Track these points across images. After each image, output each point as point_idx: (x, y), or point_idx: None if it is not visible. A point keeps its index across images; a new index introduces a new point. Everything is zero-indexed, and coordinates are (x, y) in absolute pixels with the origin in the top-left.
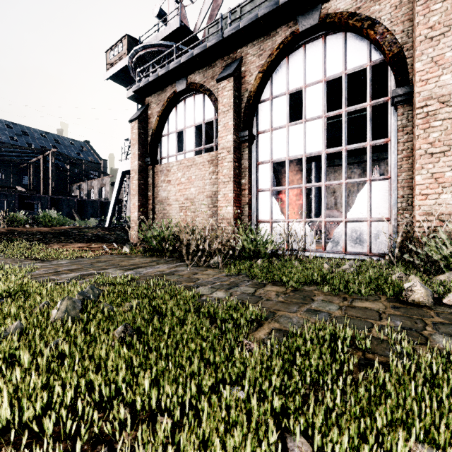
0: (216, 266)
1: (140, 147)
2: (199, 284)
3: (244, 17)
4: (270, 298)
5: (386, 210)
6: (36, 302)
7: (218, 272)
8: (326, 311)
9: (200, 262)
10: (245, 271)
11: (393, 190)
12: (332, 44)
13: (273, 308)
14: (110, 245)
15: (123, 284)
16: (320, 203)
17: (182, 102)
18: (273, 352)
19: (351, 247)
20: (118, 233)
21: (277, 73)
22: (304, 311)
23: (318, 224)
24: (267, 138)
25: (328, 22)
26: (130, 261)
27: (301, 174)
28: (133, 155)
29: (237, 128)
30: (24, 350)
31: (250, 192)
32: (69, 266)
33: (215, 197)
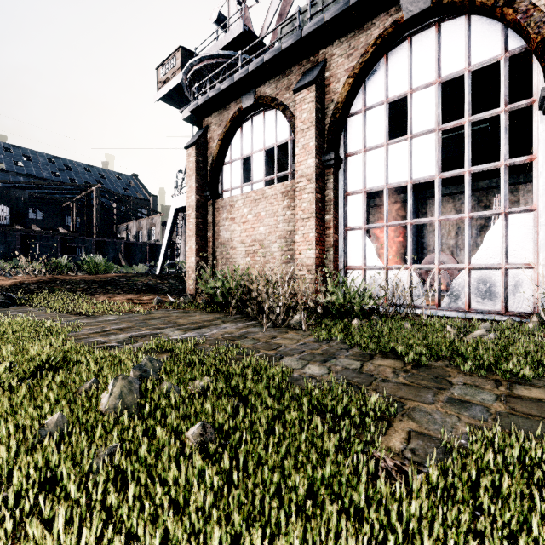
0: (298, 327)
1: (198, 178)
2: (283, 354)
3: (327, 9)
4: (387, 378)
5: (530, 254)
6: (81, 377)
7: (303, 335)
8: (479, 402)
9: (277, 321)
10: (341, 336)
11: (541, 225)
12: (450, 32)
13: (398, 396)
14: (163, 297)
15: (187, 353)
16: (419, 243)
17: (249, 122)
18: (445, 490)
19: (477, 303)
20: (171, 282)
21: (373, 76)
22: (446, 402)
23: (420, 271)
24: (358, 161)
25: (444, 3)
26: (189, 318)
27: (393, 207)
28: (190, 188)
29: (320, 149)
30: (67, 463)
31: (336, 231)
32: (118, 324)
33: (291, 238)
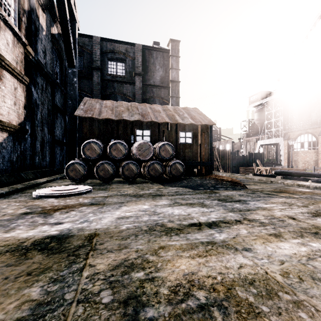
0: None
1: (287, 146)
2: None
3: None
4: None
5: None
6: None
7: None
8: None
9: None
10: None
11: None
12: None
13: None
14: None
15: None
16: None
17: (303, 135)
18: None
19: None
20: None
21: None
22: None
23: None
24: None
25: None
26: None
27: None
28: (285, 149)
29: None
30: None
31: None
32: None
33: (316, 161)
